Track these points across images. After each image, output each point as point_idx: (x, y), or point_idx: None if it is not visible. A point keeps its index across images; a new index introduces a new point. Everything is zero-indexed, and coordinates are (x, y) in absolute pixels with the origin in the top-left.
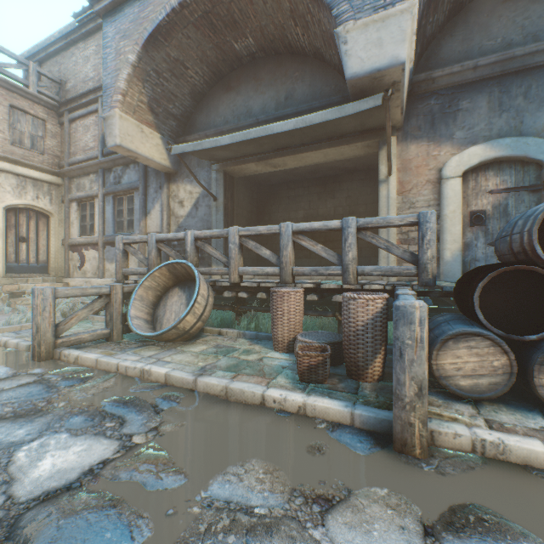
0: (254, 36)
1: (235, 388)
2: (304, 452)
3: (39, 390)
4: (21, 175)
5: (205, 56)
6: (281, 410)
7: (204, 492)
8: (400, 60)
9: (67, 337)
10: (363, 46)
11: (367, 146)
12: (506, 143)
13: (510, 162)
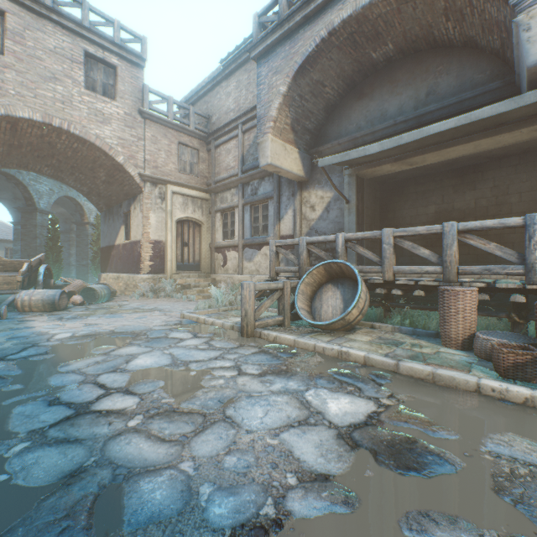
0: (394, 42)
1: (443, 374)
2: None
3: (271, 358)
4: (185, 195)
5: (342, 72)
6: (502, 399)
7: (483, 447)
8: None
9: (260, 321)
10: None
11: (535, 130)
12: None
13: None
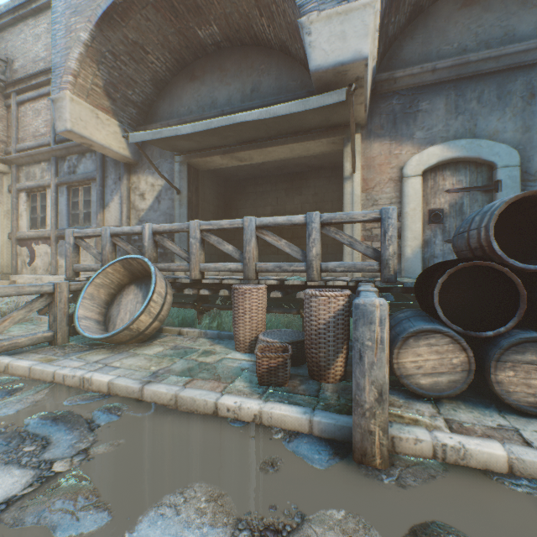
0: (219, 24)
1: (186, 396)
2: (256, 470)
3: None
4: None
5: (167, 41)
6: (236, 419)
7: (129, 534)
8: (363, 55)
9: None
10: (327, 38)
11: (332, 143)
12: (461, 144)
13: (465, 163)
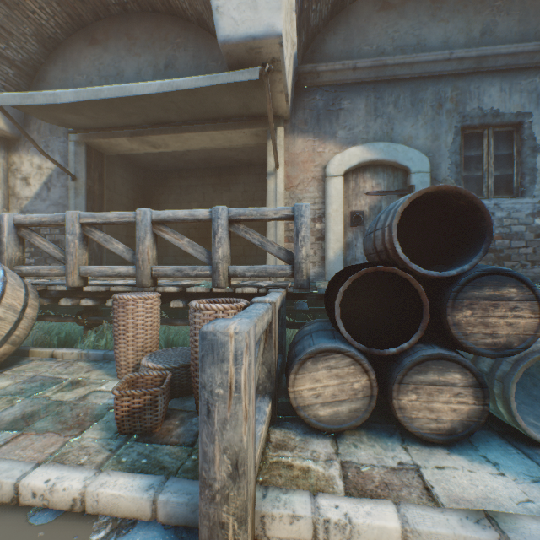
0: None
1: None
2: None
3: None
4: None
5: None
6: (45, 508)
7: None
8: (277, 31)
9: None
10: (237, 5)
11: (256, 135)
12: (380, 147)
13: (383, 166)
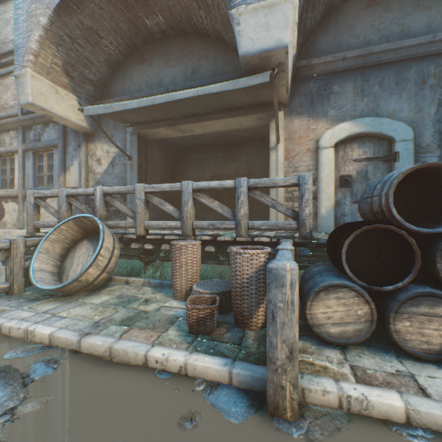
0: (163, 15)
1: (119, 348)
2: (175, 426)
3: None
4: None
5: (118, 28)
6: (163, 370)
7: None
8: (284, 44)
9: None
10: (253, 28)
11: (260, 118)
12: (366, 121)
13: (369, 137)
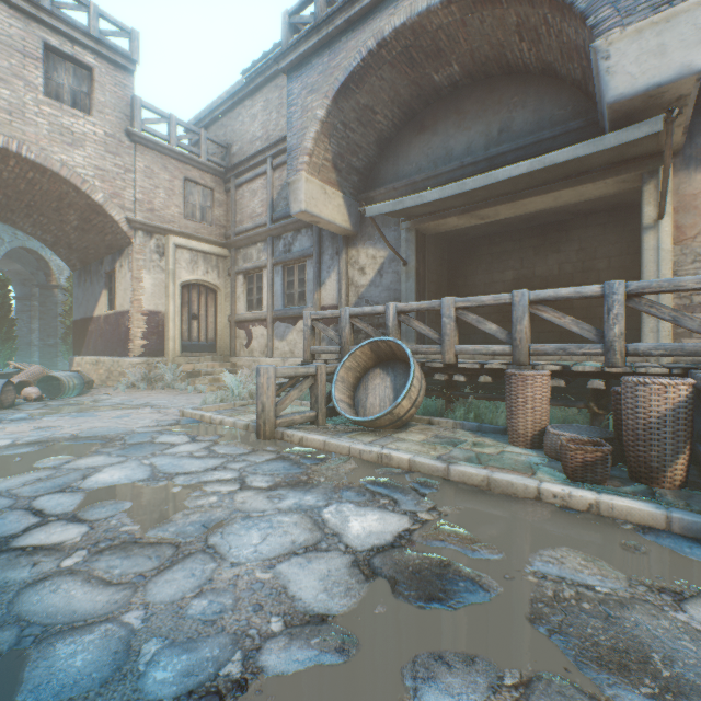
0: (460, 63)
1: (500, 478)
2: (619, 549)
3: (290, 465)
4: (194, 250)
5: (397, 96)
6: (564, 506)
7: (529, 566)
8: (694, 69)
9: (283, 418)
10: (634, 58)
11: (622, 181)
12: None
13: None
